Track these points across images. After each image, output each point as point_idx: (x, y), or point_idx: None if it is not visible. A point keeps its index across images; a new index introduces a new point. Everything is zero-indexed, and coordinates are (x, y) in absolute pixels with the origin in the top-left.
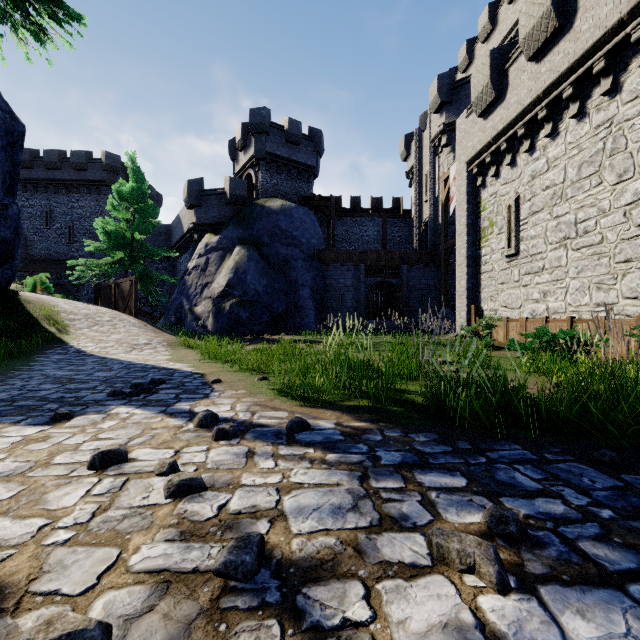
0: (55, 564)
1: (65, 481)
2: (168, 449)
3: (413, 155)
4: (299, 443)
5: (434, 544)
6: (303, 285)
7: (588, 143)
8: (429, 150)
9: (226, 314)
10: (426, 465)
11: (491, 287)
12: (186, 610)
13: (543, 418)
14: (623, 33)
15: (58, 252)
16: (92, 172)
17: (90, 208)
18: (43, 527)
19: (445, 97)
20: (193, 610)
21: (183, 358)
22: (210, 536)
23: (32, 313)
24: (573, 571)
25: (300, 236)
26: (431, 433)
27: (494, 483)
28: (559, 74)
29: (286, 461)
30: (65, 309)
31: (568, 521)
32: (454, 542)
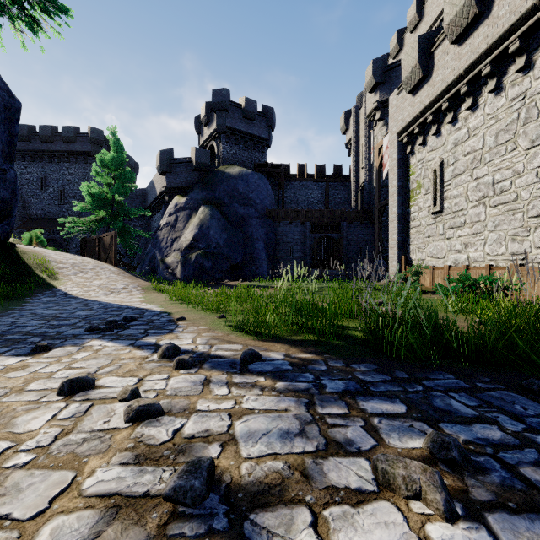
0: (11, 487)
1: (35, 406)
2: (132, 377)
3: (351, 129)
4: (251, 372)
5: (379, 470)
6: (258, 239)
7: (504, 114)
8: (365, 124)
9: (192, 264)
10: (367, 392)
11: (419, 240)
12: (132, 537)
13: (472, 350)
14: (536, 17)
15: (51, 212)
16: (80, 144)
17: (78, 175)
18: (6, 450)
19: (379, 78)
20: (139, 537)
21: (154, 300)
22: (163, 460)
23: (27, 262)
24: (518, 498)
25: (255, 197)
26: (371, 364)
27: (432, 409)
28: (479, 54)
29: (239, 388)
30: (55, 259)
31: (506, 447)
32: (399, 468)
